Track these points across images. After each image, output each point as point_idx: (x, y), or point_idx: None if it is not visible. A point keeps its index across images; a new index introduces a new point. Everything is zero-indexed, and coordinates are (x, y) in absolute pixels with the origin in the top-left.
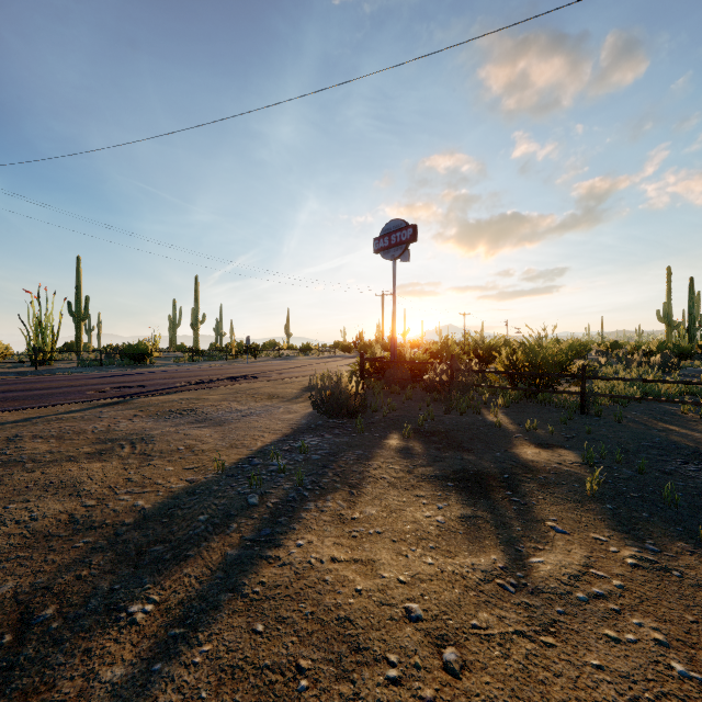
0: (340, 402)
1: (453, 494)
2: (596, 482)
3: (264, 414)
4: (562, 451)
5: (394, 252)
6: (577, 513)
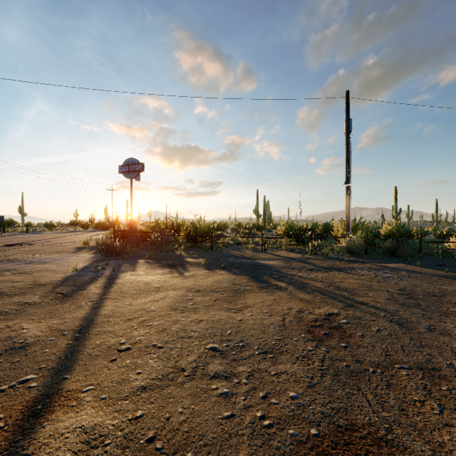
0: (113, 249)
1: (166, 268)
2: (205, 262)
3: (66, 258)
4: (200, 259)
5: (131, 175)
6: (198, 268)
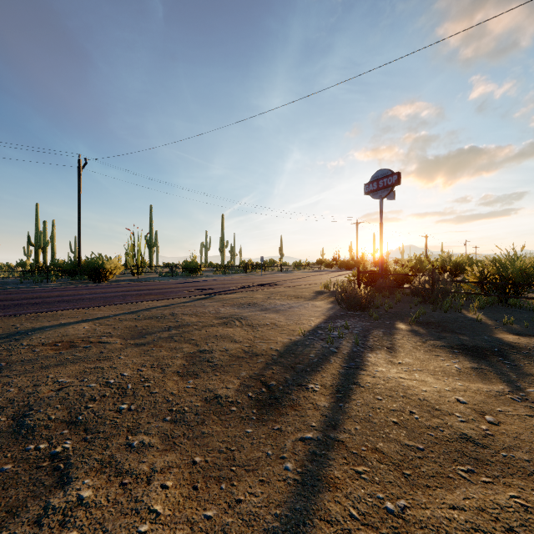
0: (356, 300)
1: (460, 356)
2: None
3: (300, 307)
4: None
5: (381, 193)
6: None
